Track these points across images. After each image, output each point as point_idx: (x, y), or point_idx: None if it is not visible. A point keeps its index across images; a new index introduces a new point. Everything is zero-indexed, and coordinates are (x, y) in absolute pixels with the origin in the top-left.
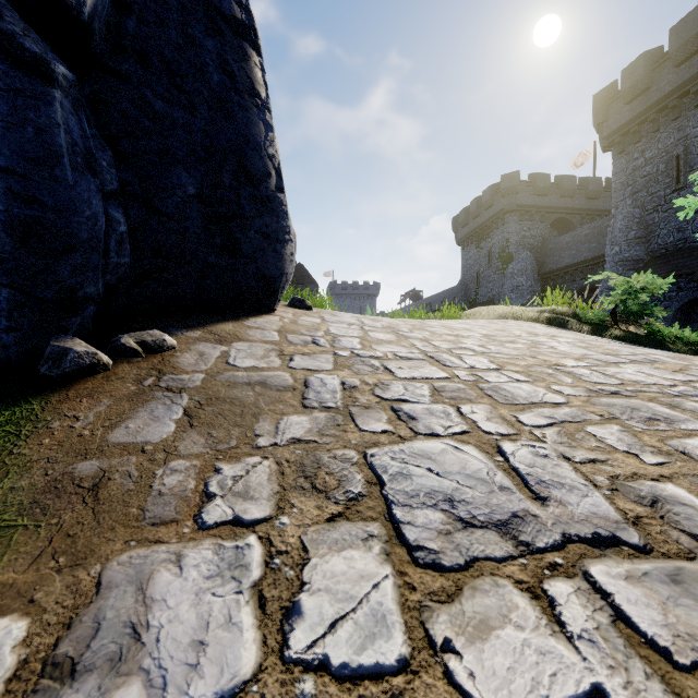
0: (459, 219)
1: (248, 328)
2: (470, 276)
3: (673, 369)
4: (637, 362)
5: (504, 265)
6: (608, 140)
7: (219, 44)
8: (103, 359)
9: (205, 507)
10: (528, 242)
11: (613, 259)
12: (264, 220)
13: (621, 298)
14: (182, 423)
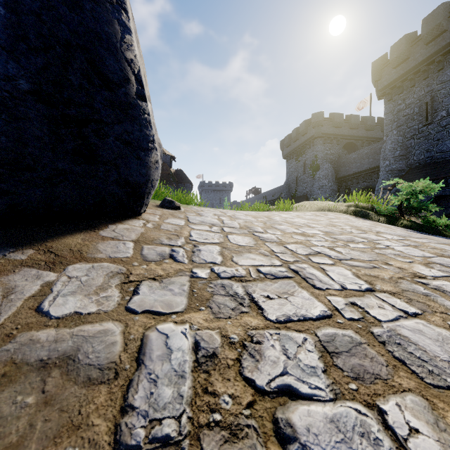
0: (285, 142)
1: (100, 240)
2: (292, 179)
3: None
4: None
5: (314, 172)
6: (381, 91)
7: None
8: None
9: None
10: (329, 157)
11: (385, 169)
12: (124, 127)
13: (405, 197)
14: None
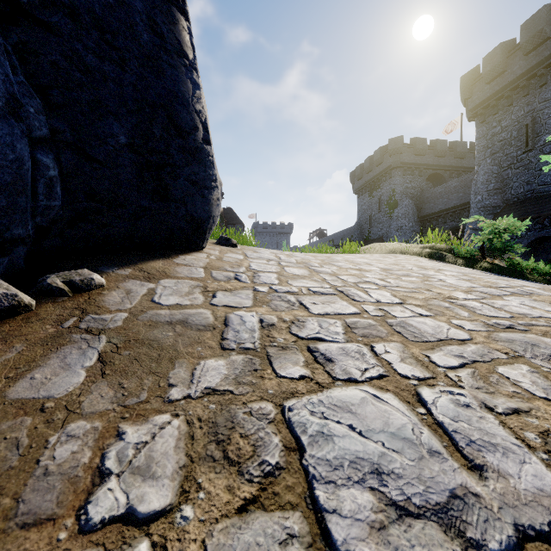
0: (356, 173)
1: (176, 265)
2: (364, 218)
3: (549, 301)
4: (517, 294)
5: (391, 210)
6: (472, 112)
7: (149, 6)
8: (24, 300)
9: (95, 493)
10: (410, 192)
11: (476, 205)
12: (192, 169)
13: (487, 237)
14: (94, 371)
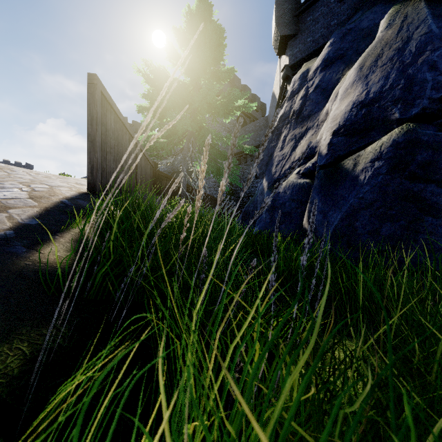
0: None
1: None
2: None
3: None
4: None
5: None
6: None
7: None
8: None
9: None
10: None
11: (162, 170)
12: None
13: None
14: None
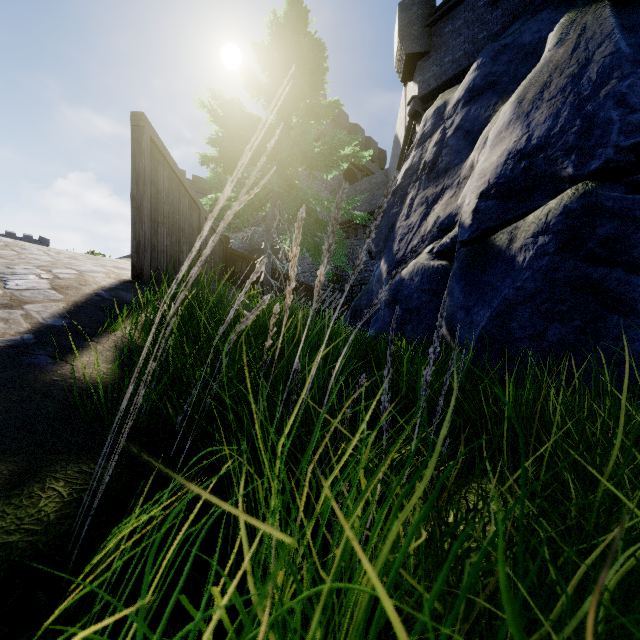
0: None
1: None
2: None
3: None
4: None
5: None
6: None
7: None
8: None
9: None
10: None
11: (235, 247)
12: None
13: None
14: None
